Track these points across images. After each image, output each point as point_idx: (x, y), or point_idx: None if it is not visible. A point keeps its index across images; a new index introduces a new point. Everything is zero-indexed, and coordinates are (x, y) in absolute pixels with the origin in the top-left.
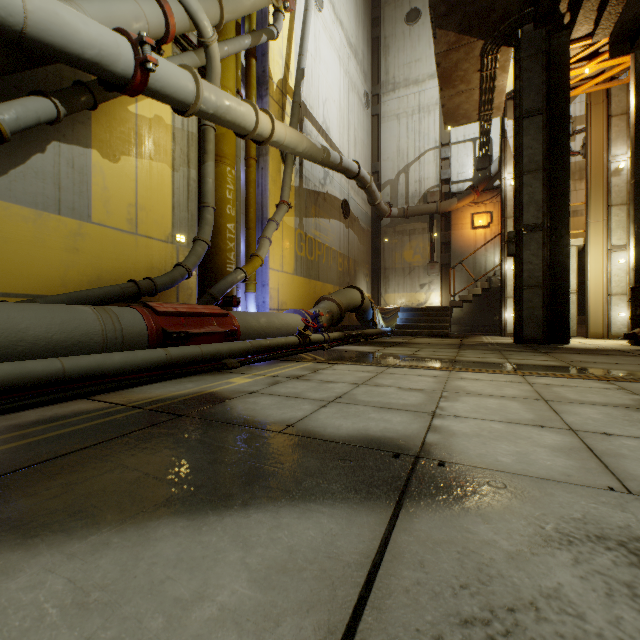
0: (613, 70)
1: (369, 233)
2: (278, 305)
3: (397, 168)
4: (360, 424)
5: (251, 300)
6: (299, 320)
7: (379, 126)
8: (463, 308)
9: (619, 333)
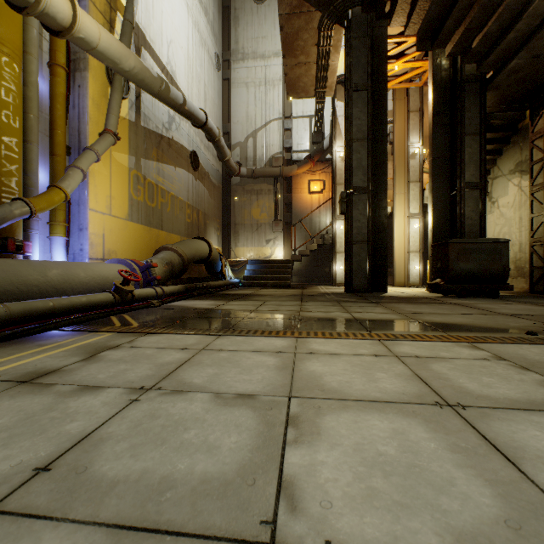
0: (413, 72)
1: (220, 189)
2: (104, 254)
3: (246, 132)
4: None
5: (58, 246)
6: (123, 272)
7: (230, 90)
8: (302, 261)
9: (415, 282)
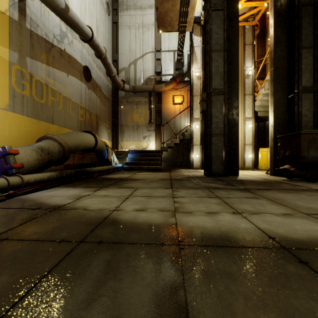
0: (250, 12)
1: (110, 100)
2: None
3: (129, 60)
4: None
5: None
6: None
7: (117, 30)
8: (168, 152)
9: (248, 166)
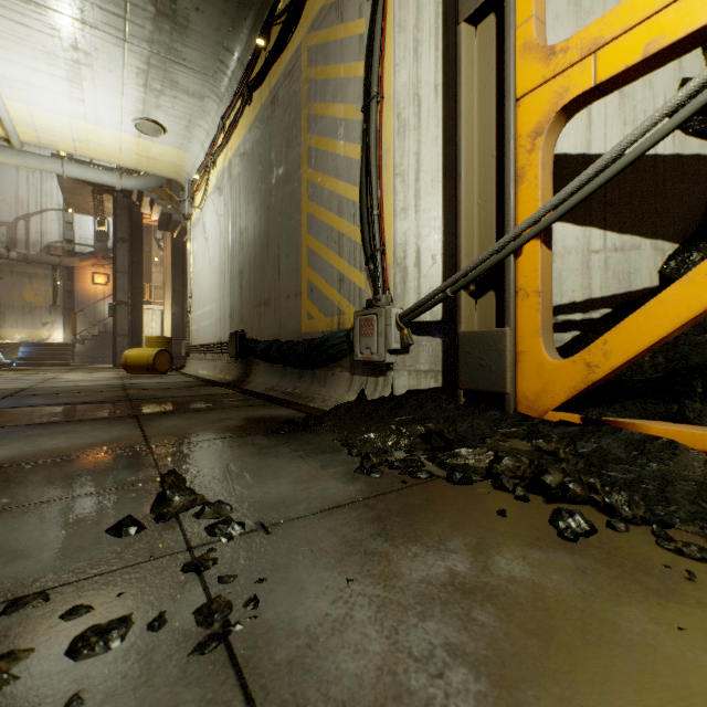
0: None
1: None
2: None
3: (16, 213)
4: (34, 378)
5: None
6: None
7: None
8: (86, 344)
9: None
